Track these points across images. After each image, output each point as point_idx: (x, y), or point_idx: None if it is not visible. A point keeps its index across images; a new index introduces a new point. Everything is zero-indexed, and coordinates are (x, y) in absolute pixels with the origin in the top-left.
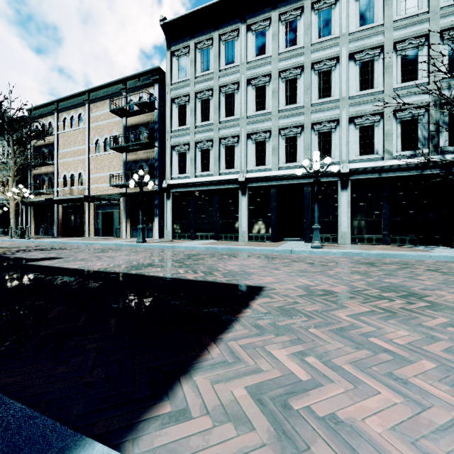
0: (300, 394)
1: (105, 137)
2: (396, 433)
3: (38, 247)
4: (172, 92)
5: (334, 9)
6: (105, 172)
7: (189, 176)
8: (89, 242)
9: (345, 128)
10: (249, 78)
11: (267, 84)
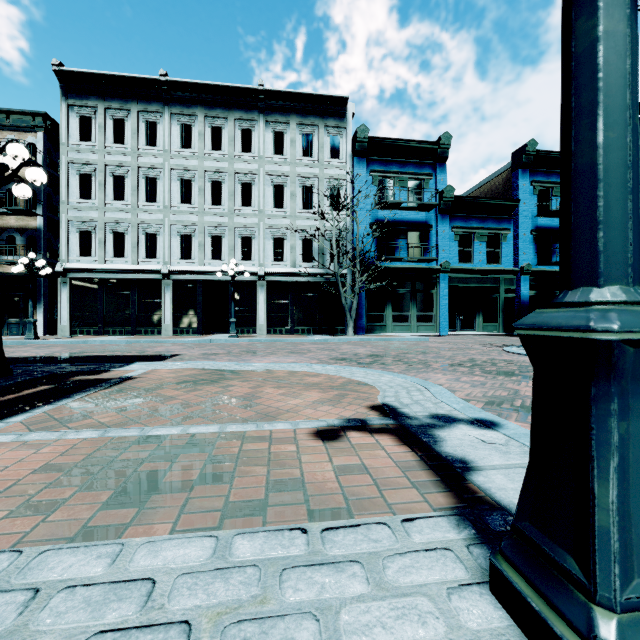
0: None
1: None
2: None
3: None
4: (69, 155)
5: (254, 131)
6: None
7: (96, 261)
8: None
9: (263, 236)
10: (174, 168)
11: (193, 179)
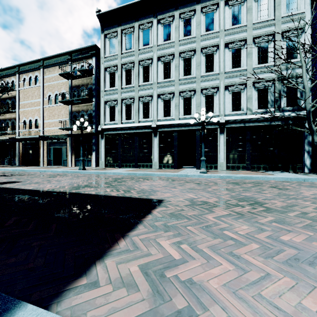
0: (173, 268)
1: (55, 94)
2: (226, 287)
3: (3, 174)
4: (105, 63)
5: (215, 13)
6: (55, 119)
7: (117, 123)
8: (42, 169)
9: (223, 92)
10: (159, 56)
11: (171, 61)
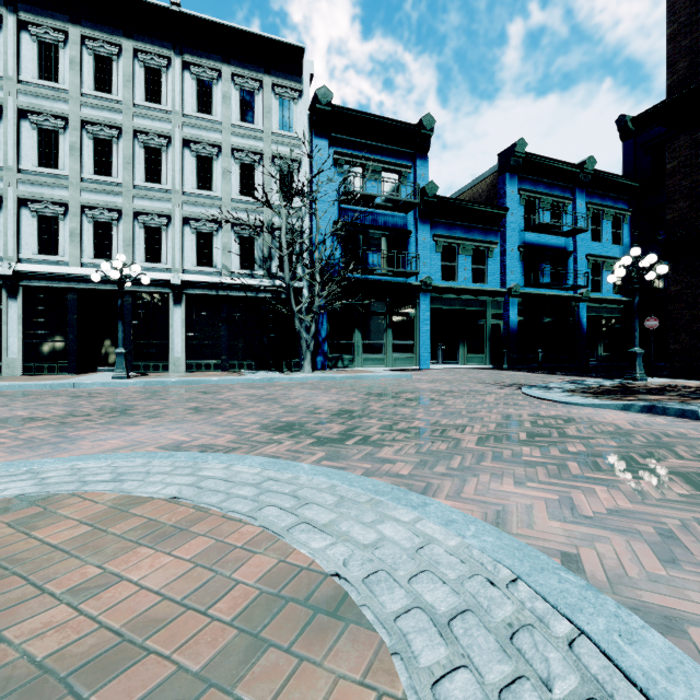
0: None
1: None
2: None
3: None
4: None
5: (166, 74)
6: None
7: None
8: None
9: (179, 229)
10: (24, 108)
11: (60, 131)
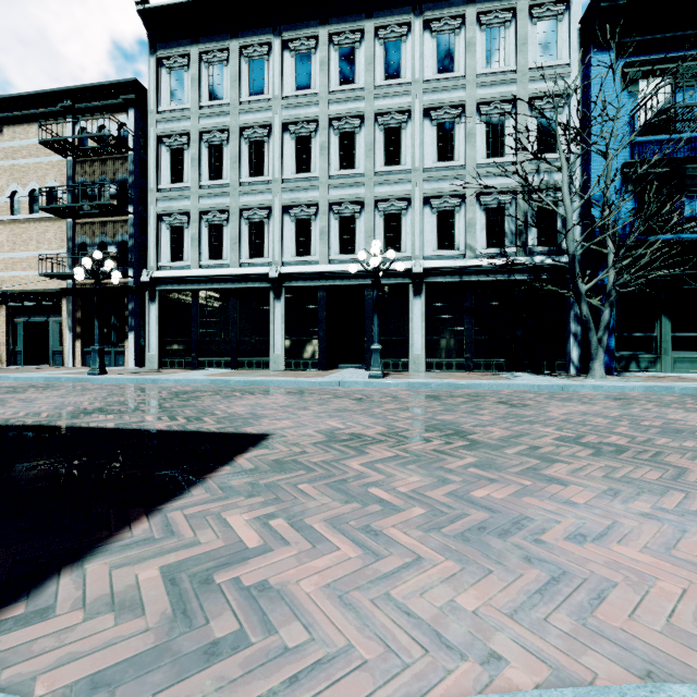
0: (236, 565)
1: (30, 189)
2: (330, 589)
3: None
4: (158, 125)
5: (405, 43)
6: (30, 251)
7: (188, 266)
8: None
9: (419, 210)
10: (286, 121)
11: (312, 135)
